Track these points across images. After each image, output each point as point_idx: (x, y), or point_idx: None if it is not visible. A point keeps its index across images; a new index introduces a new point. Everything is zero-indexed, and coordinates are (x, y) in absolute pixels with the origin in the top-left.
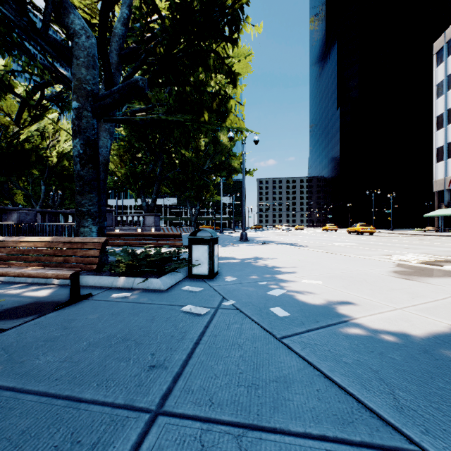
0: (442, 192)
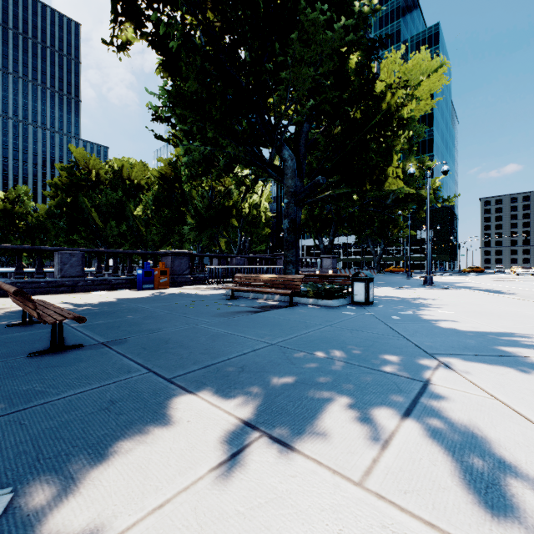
0: None
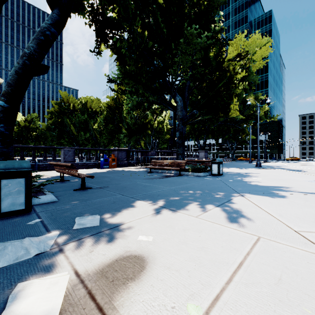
0: None
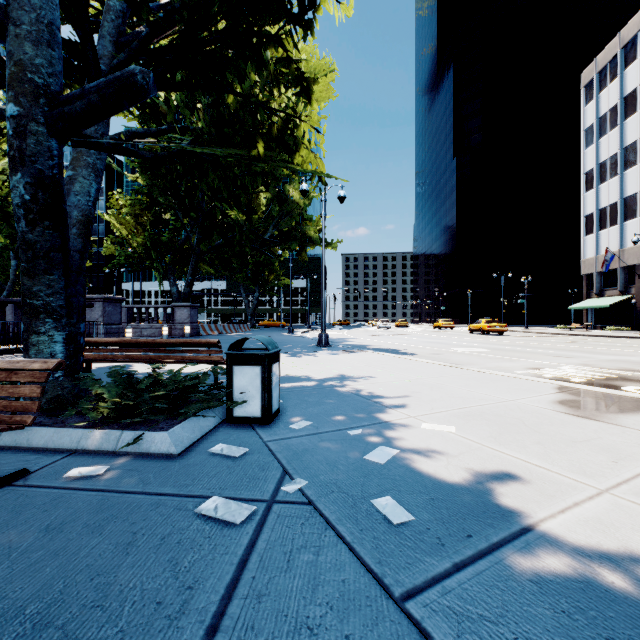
0: (592, 276)
